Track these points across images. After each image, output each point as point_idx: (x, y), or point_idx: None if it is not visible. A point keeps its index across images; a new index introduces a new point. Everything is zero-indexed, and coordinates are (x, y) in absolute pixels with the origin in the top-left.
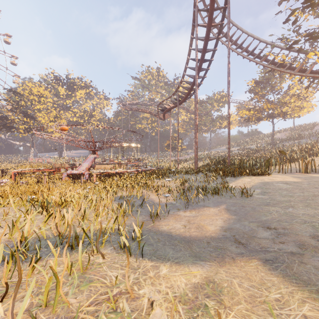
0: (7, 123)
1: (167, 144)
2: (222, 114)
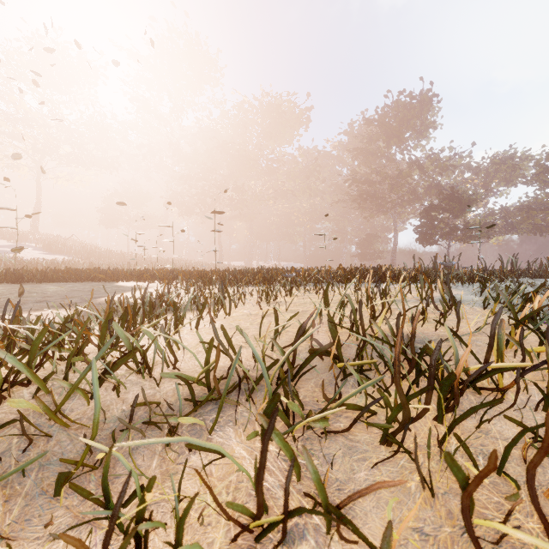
0: None
1: None
2: None
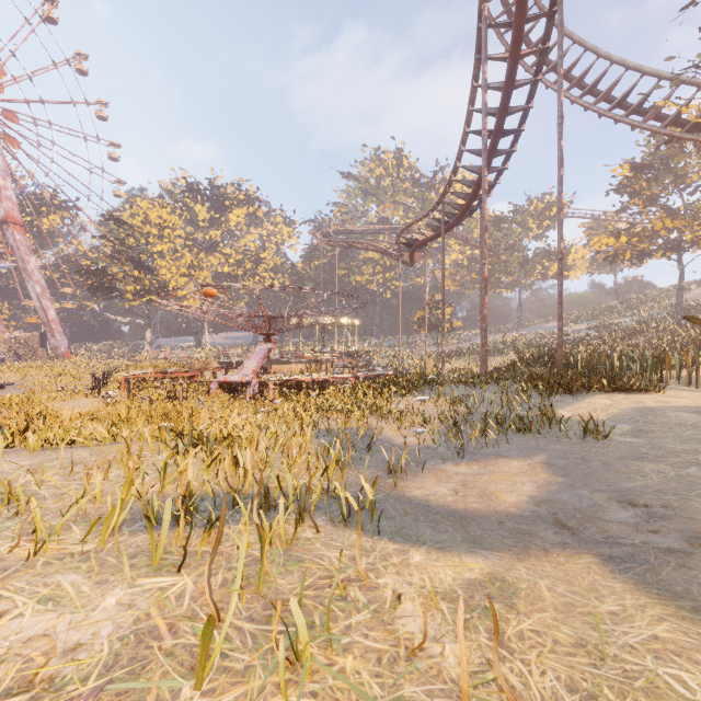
0: (105, 281)
1: (419, 317)
2: (549, 246)
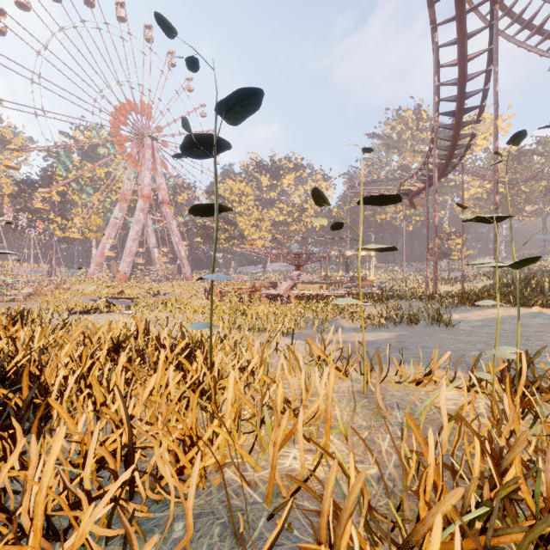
0: (209, 233)
1: (430, 248)
2: None
